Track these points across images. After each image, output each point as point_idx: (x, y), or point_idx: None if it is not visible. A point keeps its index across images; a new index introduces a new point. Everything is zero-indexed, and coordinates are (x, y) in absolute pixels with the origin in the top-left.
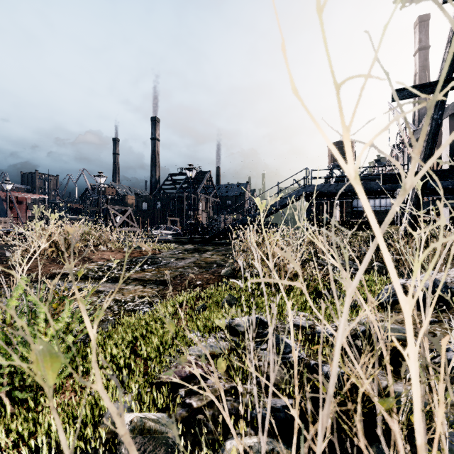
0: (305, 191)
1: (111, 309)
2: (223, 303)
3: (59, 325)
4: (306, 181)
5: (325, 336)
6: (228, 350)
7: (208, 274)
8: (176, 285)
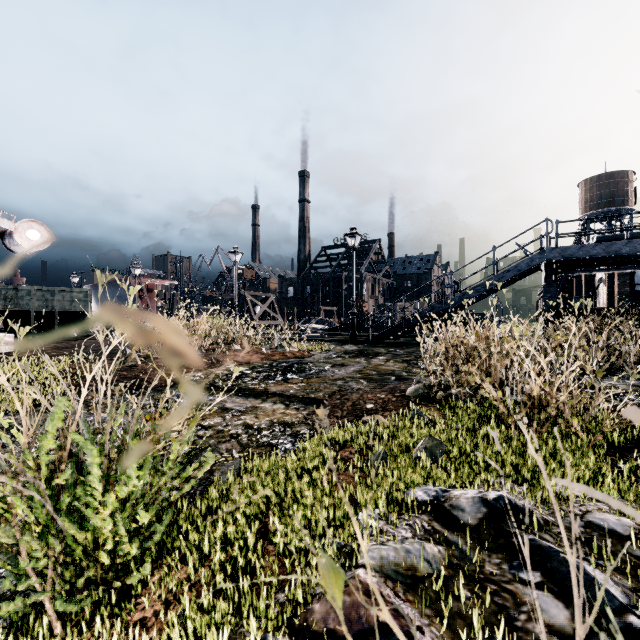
0: (544, 258)
1: (238, 440)
2: (418, 453)
3: (125, 490)
4: (547, 242)
5: None
6: (445, 566)
7: (384, 393)
8: (333, 408)
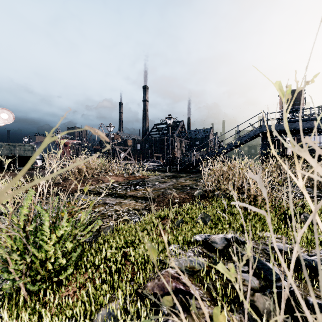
0: (261, 130)
1: (112, 217)
2: (198, 220)
3: (60, 232)
4: (263, 122)
5: (312, 265)
6: (207, 266)
7: (183, 194)
8: (159, 202)
